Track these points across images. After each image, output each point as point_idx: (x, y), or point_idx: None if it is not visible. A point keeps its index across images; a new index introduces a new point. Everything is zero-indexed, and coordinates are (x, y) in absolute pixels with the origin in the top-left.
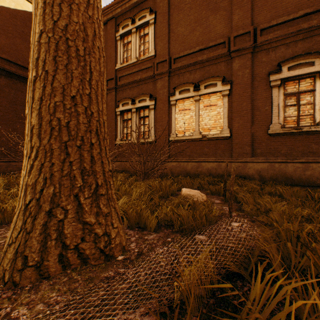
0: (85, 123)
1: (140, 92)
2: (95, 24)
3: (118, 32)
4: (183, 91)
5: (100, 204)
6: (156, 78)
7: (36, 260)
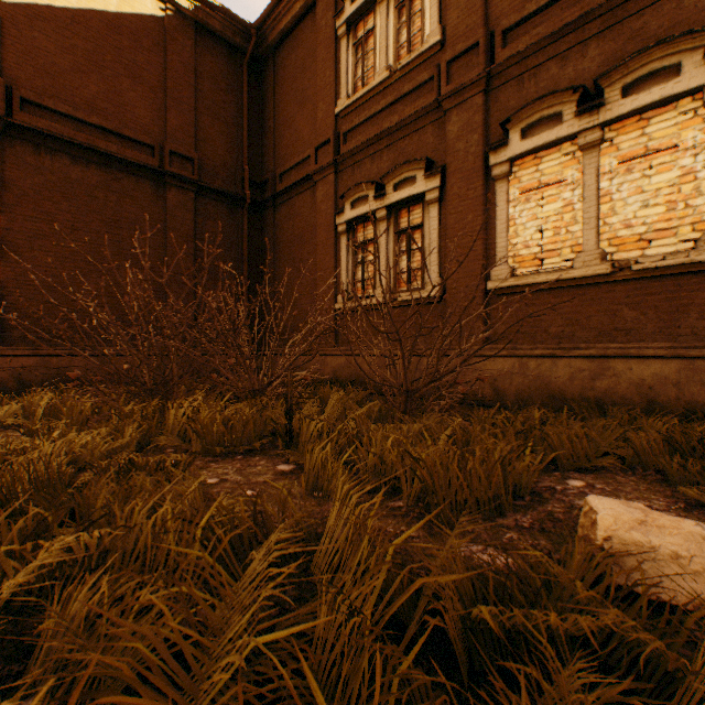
0: None
1: (398, 162)
2: None
3: (341, 14)
4: (535, 127)
5: None
6: (446, 108)
7: None
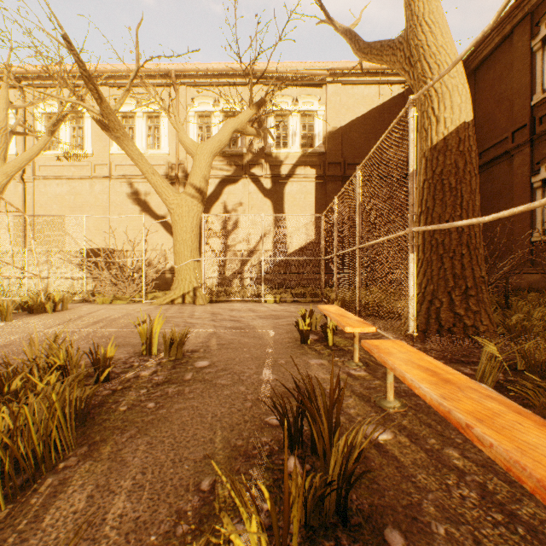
0: (455, 239)
1: None
2: (465, 154)
3: (535, 36)
4: None
5: (469, 302)
6: None
7: (422, 328)
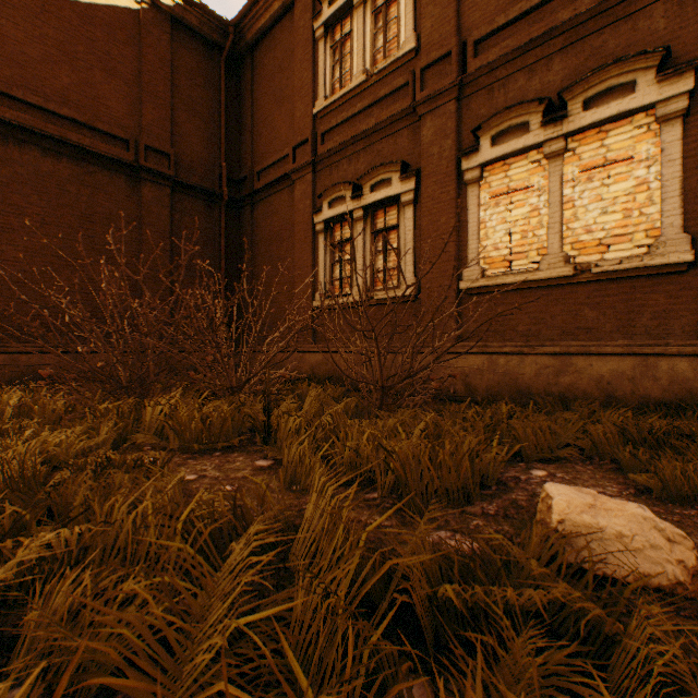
0: None
1: (374, 164)
2: None
3: (319, 16)
4: (504, 135)
5: None
6: (420, 114)
7: None
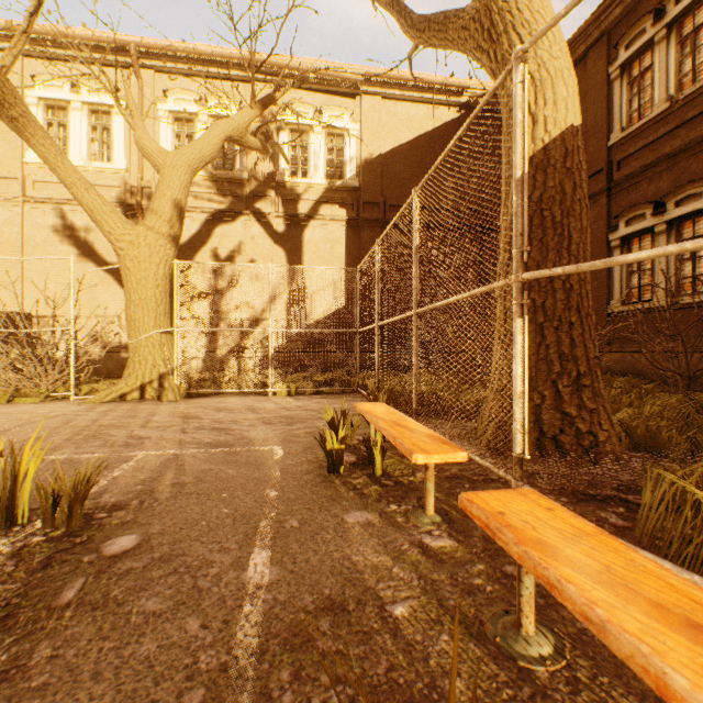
0: (561, 300)
1: (679, 180)
2: (574, 174)
3: (613, 62)
4: None
5: (582, 396)
6: None
7: None
